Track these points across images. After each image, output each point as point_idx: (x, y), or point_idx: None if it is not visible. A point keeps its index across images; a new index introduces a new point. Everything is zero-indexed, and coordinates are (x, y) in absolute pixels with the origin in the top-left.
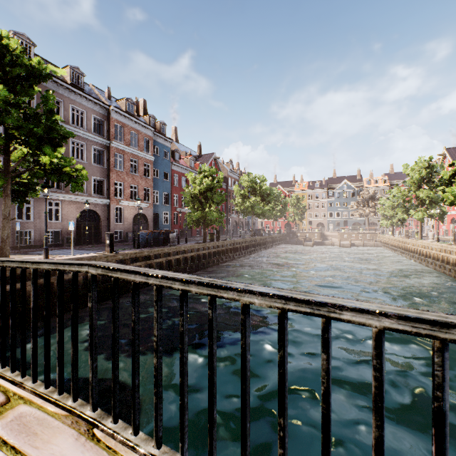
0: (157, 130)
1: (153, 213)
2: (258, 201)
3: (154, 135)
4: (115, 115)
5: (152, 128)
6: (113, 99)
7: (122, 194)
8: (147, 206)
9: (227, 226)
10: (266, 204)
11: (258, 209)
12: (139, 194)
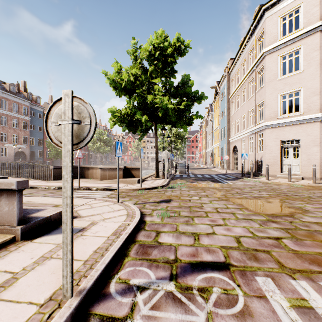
0: (34, 101)
1: (30, 151)
2: (102, 145)
3: (31, 104)
4: (1, 94)
5: (29, 101)
6: (0, 82)
7: (7, 140)
8: (26, 147)
9: (89, 159)
10: (109, 146)
11: (102, 149)
12: (19, 140)
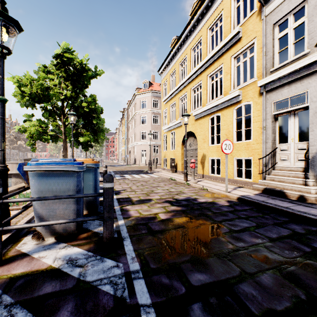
0: None
1: None
2: (23, 144)
3: None
4: None
5: None
6: None
7: None
8: None
9: None
10: None
11: (22, 147)
12: None
